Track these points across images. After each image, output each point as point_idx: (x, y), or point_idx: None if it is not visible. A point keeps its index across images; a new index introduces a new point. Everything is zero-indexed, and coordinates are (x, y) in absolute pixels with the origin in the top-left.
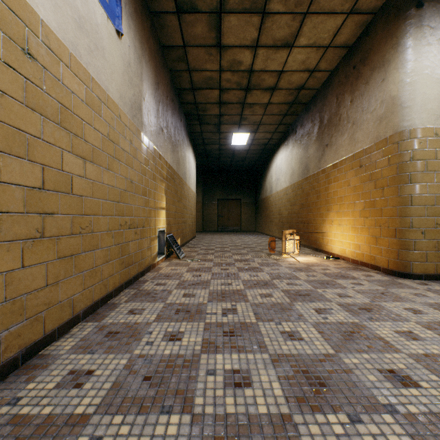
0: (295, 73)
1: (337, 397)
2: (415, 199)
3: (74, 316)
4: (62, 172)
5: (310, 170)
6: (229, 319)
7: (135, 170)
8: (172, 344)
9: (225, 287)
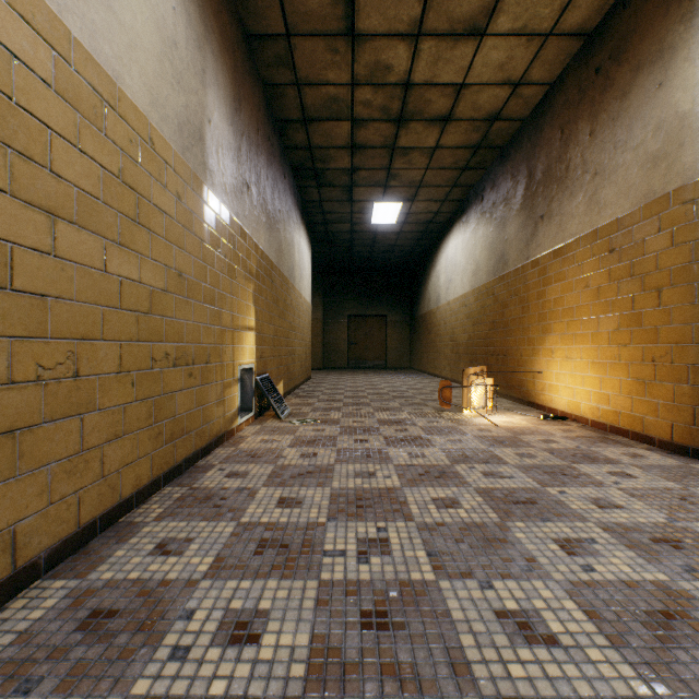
0: (485, 88)
1: None
2: None
3: (19, 569)
4: None
5: (509, 262)
6: (373, 570)
7: (189, 254)
8: (236, 657)
9: (362, 481)
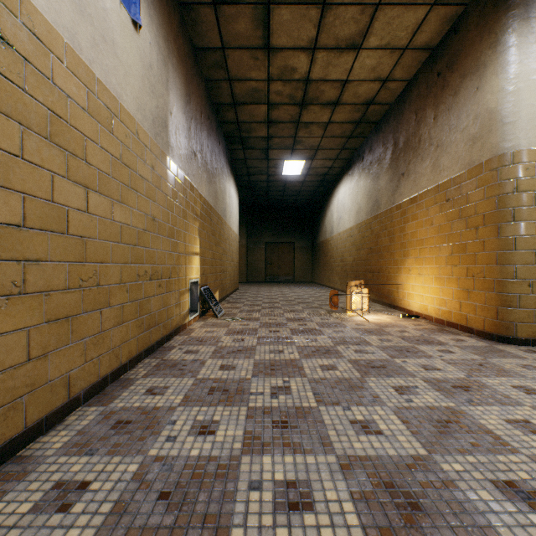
0: (363, 83)
1: (438, 527)
2: (520, 242)
3: (71, 399)
4: (52, 204)
5: (381, 205)
6: (280, 402)
7: (159, 205)
8: (203, 440)
9: (274, 355)
